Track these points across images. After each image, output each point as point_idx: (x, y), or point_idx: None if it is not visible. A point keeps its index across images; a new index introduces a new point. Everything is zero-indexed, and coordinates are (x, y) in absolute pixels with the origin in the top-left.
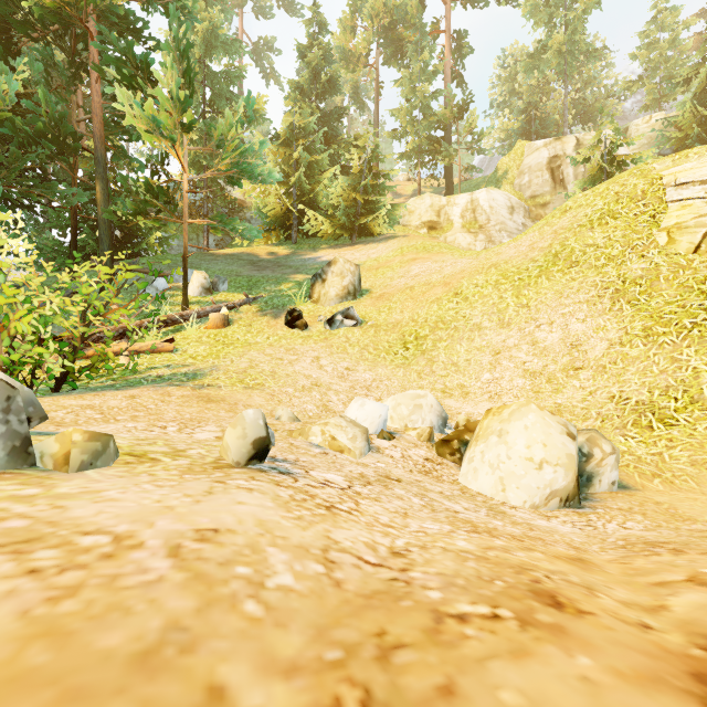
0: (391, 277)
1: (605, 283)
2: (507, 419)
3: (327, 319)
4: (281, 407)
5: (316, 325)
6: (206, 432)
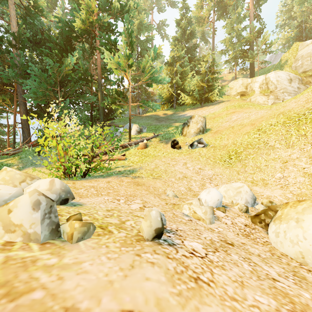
0: (221, 122)
1: None
2: (301, 211)
3: (190, 144)
4: (169, 188)
5: (184, 147)
6: (135, 204)
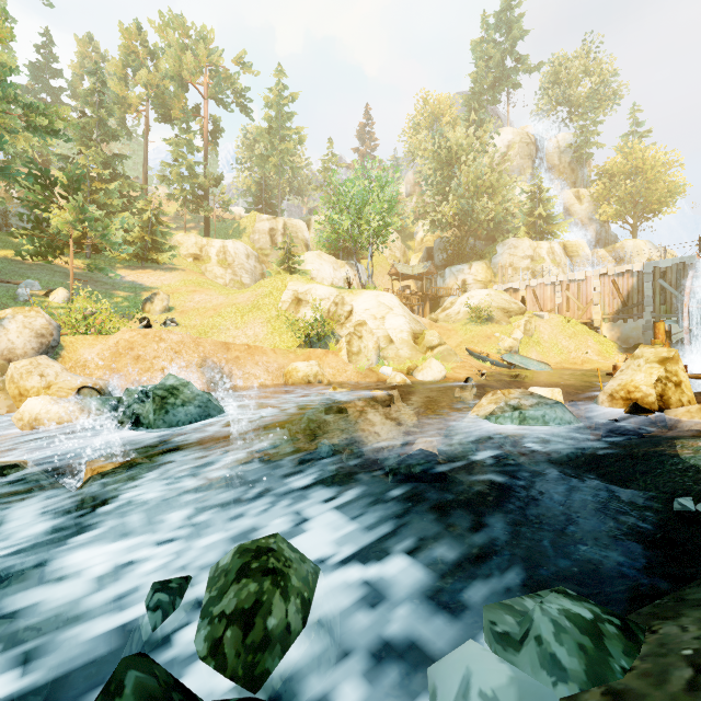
0: (184, 301)
1: (266, 317)
2: None
3: (163, 323)
4: None
5: (156, 325)
6: None
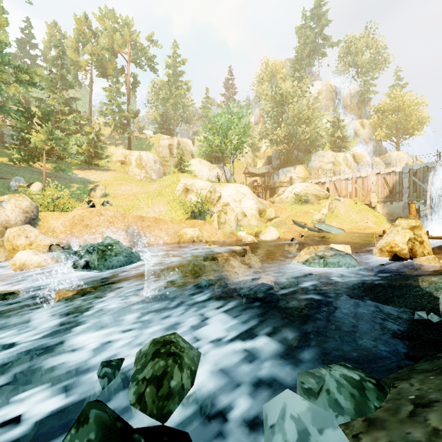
0: (115, 190)
1: (167, 200)
2: None
3: (102, 204)
4: None
5: (97, 205)
6: None
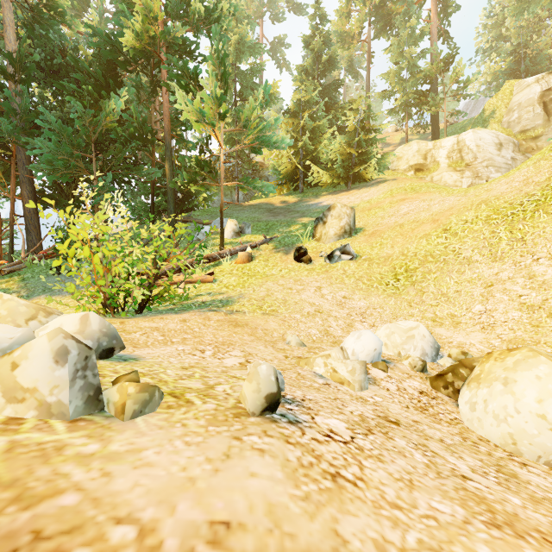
0: (382, 216)
1: None
2: (512, 367)
3: (327, 255)
4: (290, 331)
5: (318, 259)
6: (232, 357)
